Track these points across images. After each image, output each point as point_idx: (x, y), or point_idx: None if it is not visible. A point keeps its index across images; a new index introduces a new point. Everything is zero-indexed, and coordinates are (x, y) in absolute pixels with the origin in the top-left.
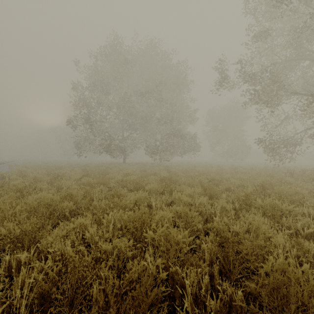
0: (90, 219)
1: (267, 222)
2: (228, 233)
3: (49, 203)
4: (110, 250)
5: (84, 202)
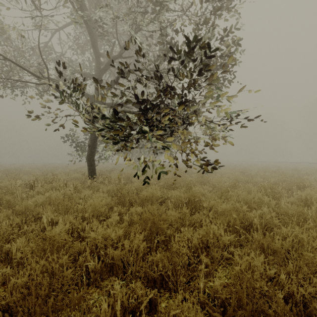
0: None
1: None
2: None
3: None
4: None
5: None
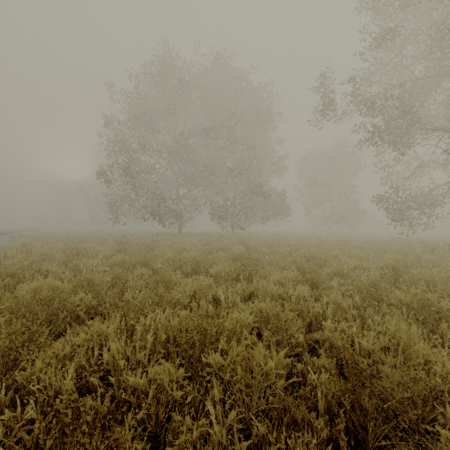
0: (116, 324)
1: (416, 332)
2: (362, 359)
3: (50, 297)
4: (143, 387)
5: (111, 294)
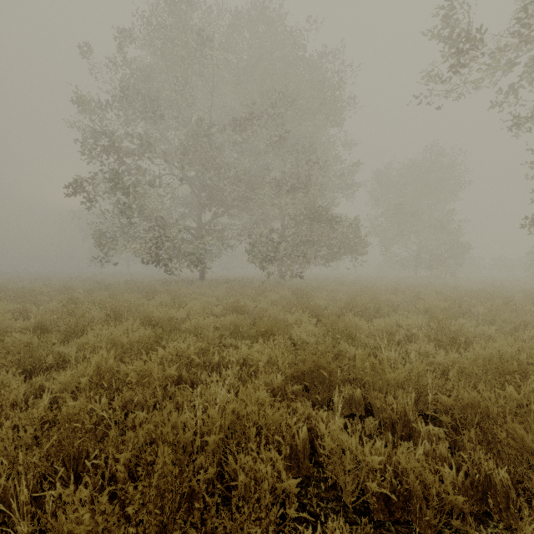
0: None
1: None
2: None
3: None
4: None
5: None
